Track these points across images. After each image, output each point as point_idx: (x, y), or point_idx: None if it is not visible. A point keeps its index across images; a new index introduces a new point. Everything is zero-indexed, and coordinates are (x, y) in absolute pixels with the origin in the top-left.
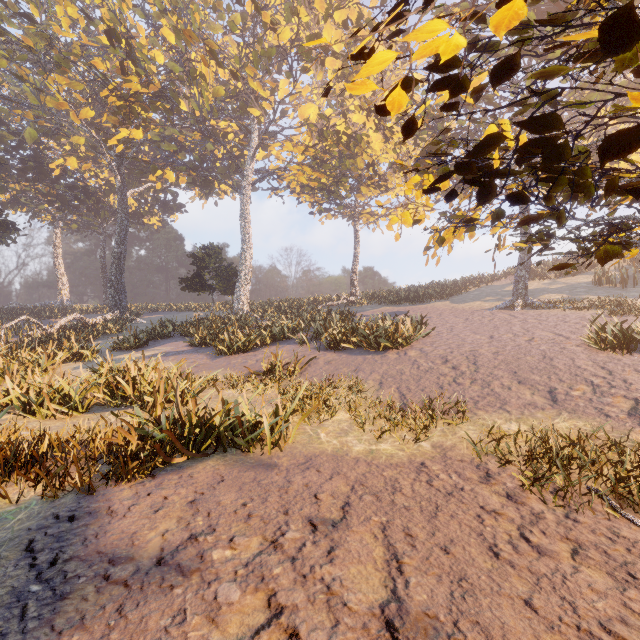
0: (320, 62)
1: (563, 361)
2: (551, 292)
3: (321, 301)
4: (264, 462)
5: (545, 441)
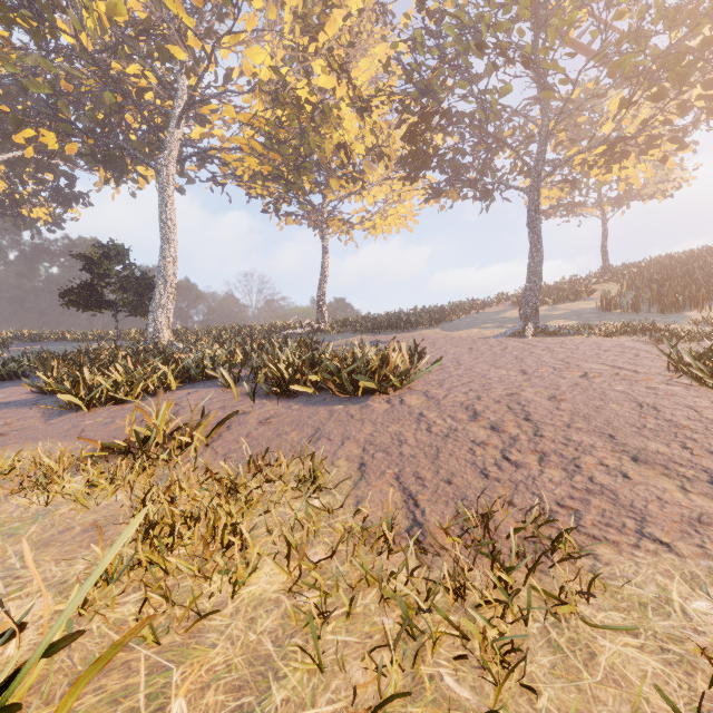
0: None
1: (680, 411)
2: (557, 318)
3: (279, 329)
4: None
5: None
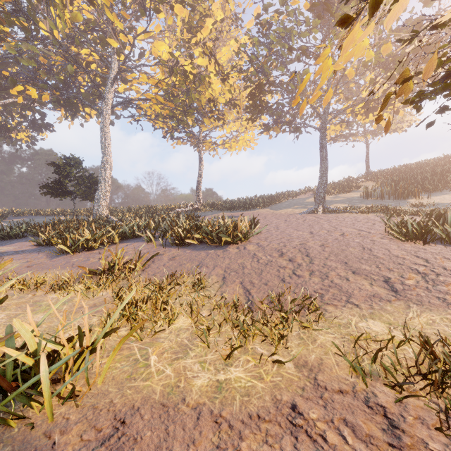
0: (170, 7)
1: (381, 251)
2: (337, 202)
3: (173, 208)
4: (29, 449)
5: (431, 351)
